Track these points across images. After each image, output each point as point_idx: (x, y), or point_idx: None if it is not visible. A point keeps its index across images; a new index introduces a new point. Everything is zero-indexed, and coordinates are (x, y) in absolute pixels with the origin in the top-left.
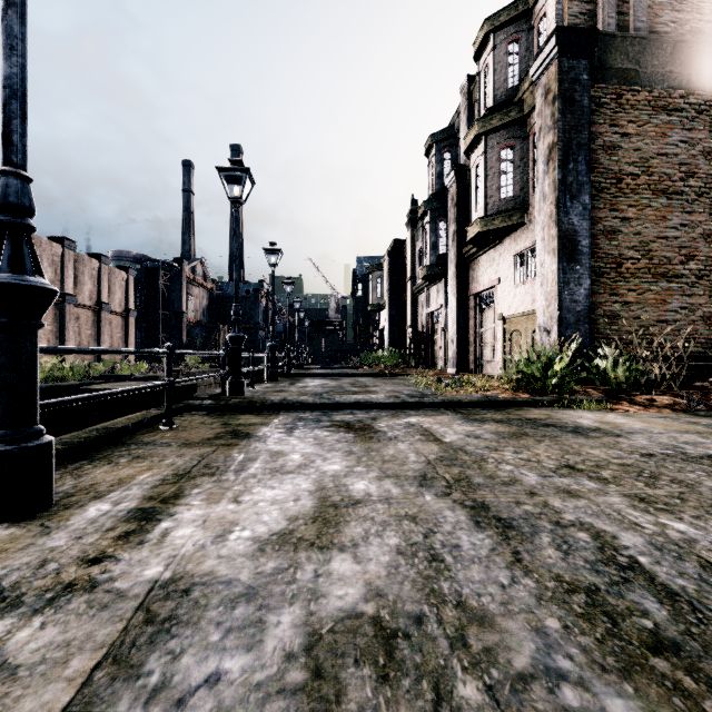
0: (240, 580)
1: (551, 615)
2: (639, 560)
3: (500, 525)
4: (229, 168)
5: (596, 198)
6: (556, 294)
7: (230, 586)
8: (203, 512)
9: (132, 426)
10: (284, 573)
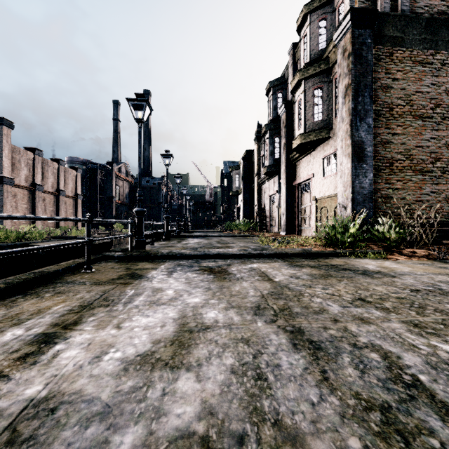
0: (101, 398)
1: (352, 434)
2: (420, 378)
3: (311, 347)
4: (135, 99)
5: (376, 120)
6: (350, 183)
7: (91, 405)
8: (90, 336)
9: (62, 270)
10: (138, 391)
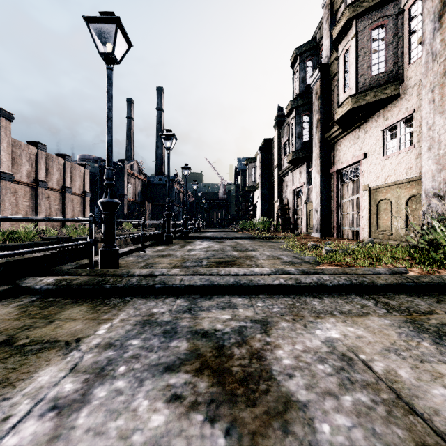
0: None
1: None
2: None
3: None
4: (97, 17)
5: None
6: None
7: None
8: None
9: None
10: None
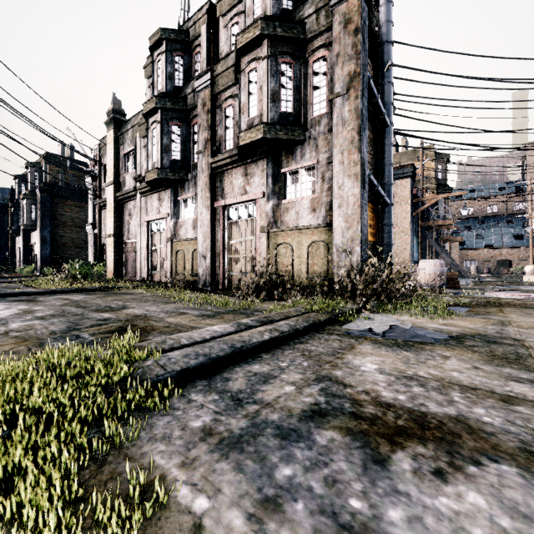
0: None
1: None
2: None
3: None
4: None
5: (57, 227)
6: (40, 252)
7: None
8: None
9: None
10: None
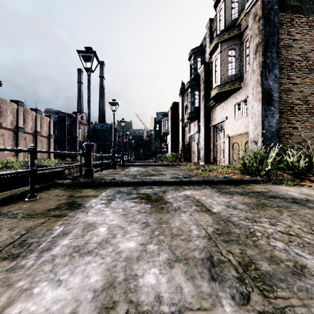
0: None
1: None
2: None
3: None
4: (84, 51)
5: (280, 73)
6: (261, 122)
7: None
8: None
9: (2, 200)
10: None
